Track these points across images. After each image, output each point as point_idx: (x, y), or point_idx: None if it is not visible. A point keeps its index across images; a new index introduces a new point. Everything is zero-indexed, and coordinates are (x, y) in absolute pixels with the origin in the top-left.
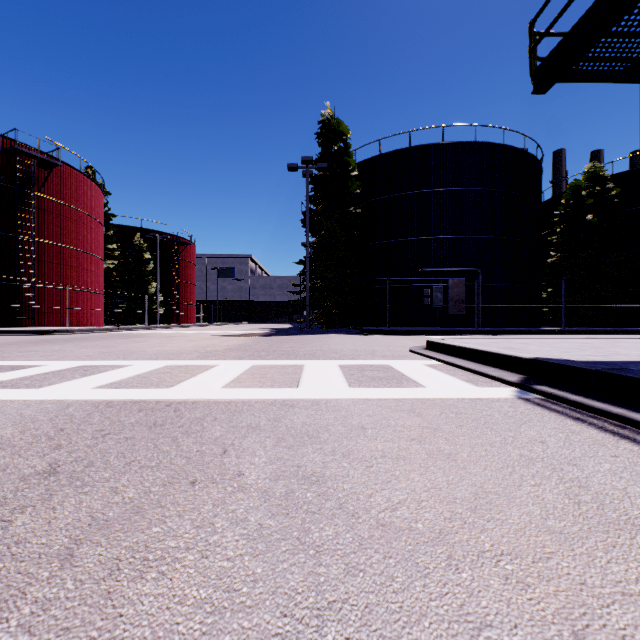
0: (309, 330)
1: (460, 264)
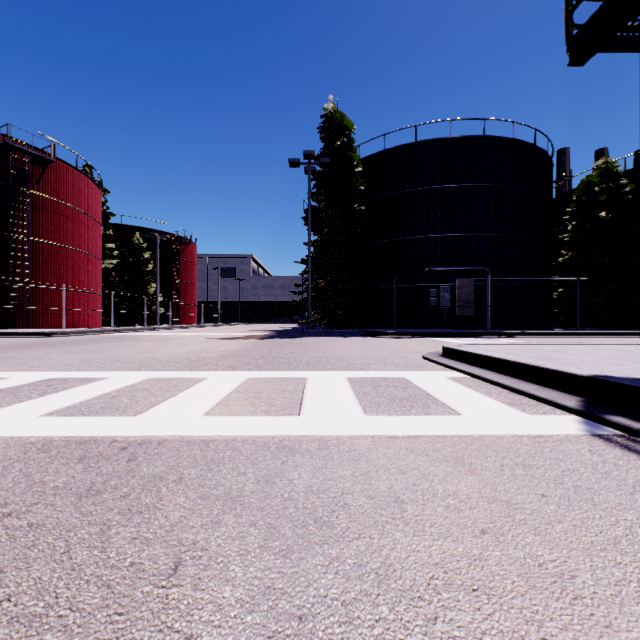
0: (311, 332)
1: (468, 263)
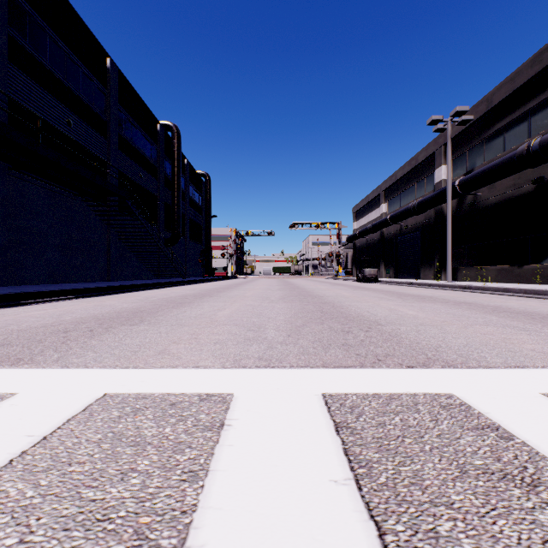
0: None
1: None
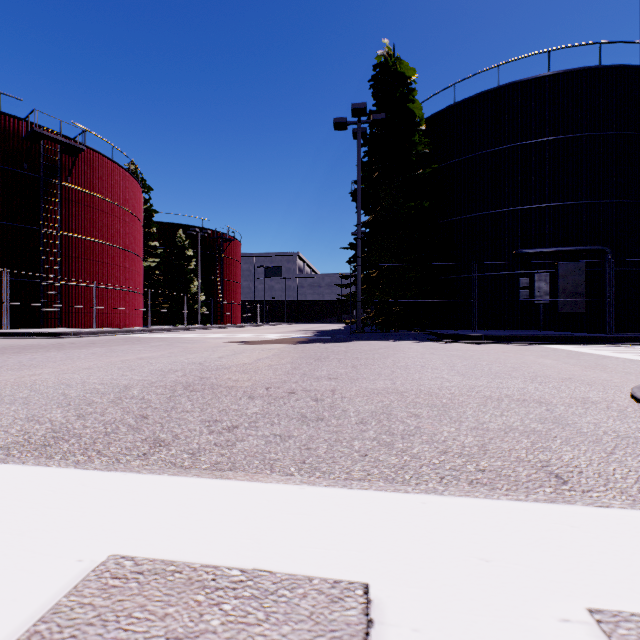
0: (361, 334)
1: (576, 242)
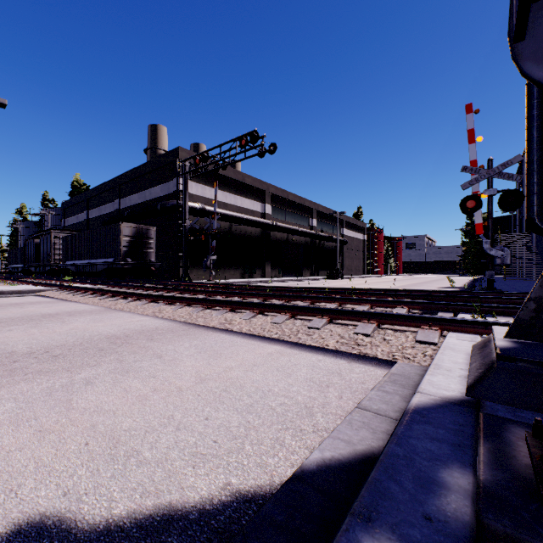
0: (462, 276)
1: None
